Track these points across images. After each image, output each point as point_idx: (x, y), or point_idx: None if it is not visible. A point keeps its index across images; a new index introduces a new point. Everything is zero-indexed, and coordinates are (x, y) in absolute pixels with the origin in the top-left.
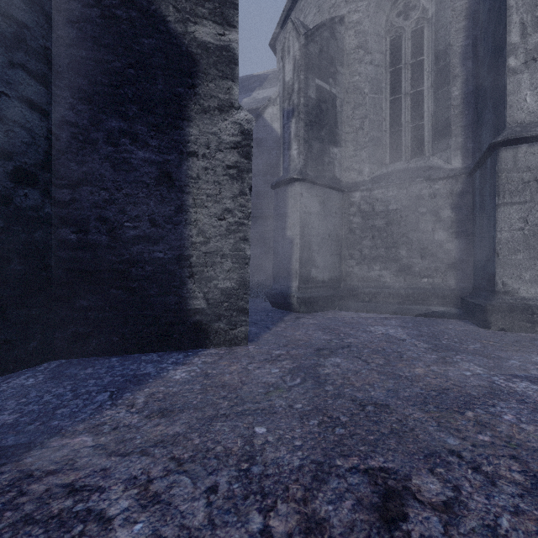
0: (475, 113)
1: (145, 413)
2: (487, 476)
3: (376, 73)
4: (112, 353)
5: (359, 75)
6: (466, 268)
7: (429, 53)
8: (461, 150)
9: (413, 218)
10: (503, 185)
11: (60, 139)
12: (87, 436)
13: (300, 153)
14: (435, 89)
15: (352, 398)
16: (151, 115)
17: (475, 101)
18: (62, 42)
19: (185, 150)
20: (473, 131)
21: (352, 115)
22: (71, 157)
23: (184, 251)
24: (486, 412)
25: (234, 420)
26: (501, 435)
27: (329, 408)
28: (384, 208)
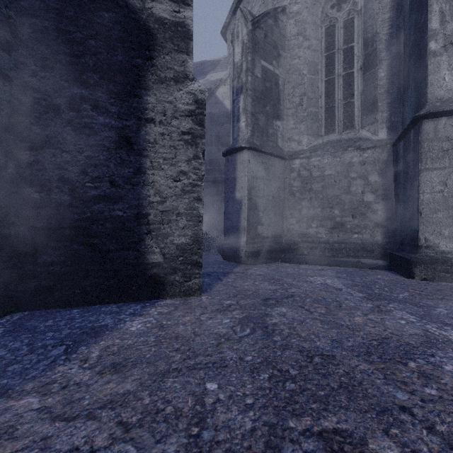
0: (398, 92)
1: (98, 368)
2: (443, 437)
3: (313, 57)
4: (73, 305)
5: (298, 58)
6: (391, 225)
7: (359, 40)
8: (386, 123)
9: (345, 182)
10: (426, 153)
11: (24, 104)
12: (33, 397)
13: (248, 125)
14: (364, 71)
15: (300, 349)
16: (111, 84)
17: (398, 81)
18: (25, 12)
19: (143, 116)
20: (397, 107)
21: (293, 93)
22: (34, 121)
23: (142, 210)
24: (427, 362)
25: (186, 375)
26: (447, 388)
27: (278, 360)
28: (320, 173)
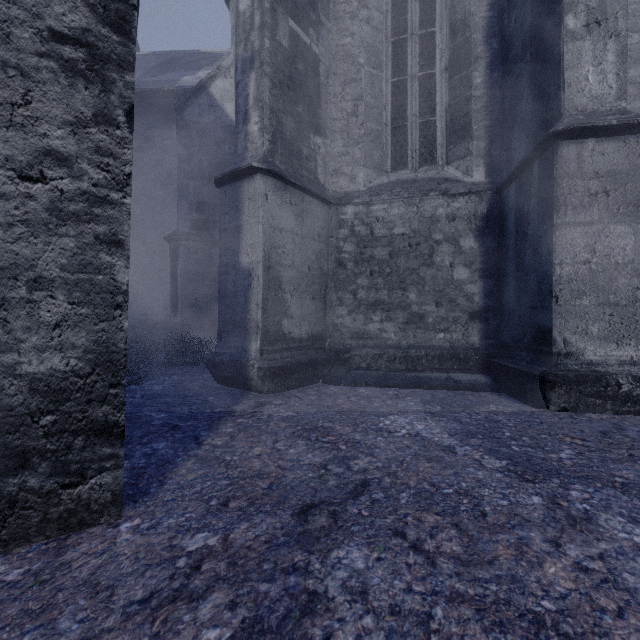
0: (501, 111)
1: None
2: None
3: (374, 39)
4: None
5: (351, 36)
6: (493, 319)
7: (443, 24)
8: (484, 158)
9: (425, 247)
10: (565, 196)
11: None
12: None
13: (264, 129)
14: (451, 74)
15: None
16: None
17: (501, 94)
18: None
19: None
20: (499, 134)
21: (342, 94)
22: None
23: None
24: None
25: None
26: None
27: None
28: (387, 231)
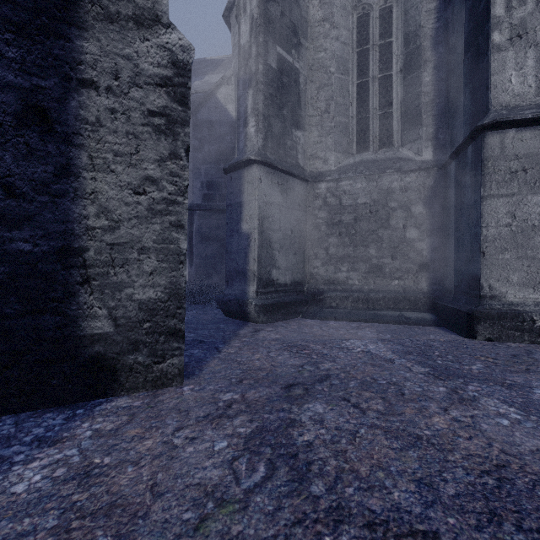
0: (446, 102)
1: None
2: None
3: (342, 51)
4: None
5: (324, 51)
6: (439, 269)
7: (399, 35)
8: (432, 141)
9: (383, 213)
10: (490, 174)
11: None
12: None
13: (259, 130)
14: (405, 74)
15: (367, 520)
16: (7, 4)
17: (446, 89)
18: None
19: (74, 74)
20: (444, 121)
21: (317, 96)
22: None
23: (72, 241)
24: None
25: None
26: None
27: None
28: (352, 201)
